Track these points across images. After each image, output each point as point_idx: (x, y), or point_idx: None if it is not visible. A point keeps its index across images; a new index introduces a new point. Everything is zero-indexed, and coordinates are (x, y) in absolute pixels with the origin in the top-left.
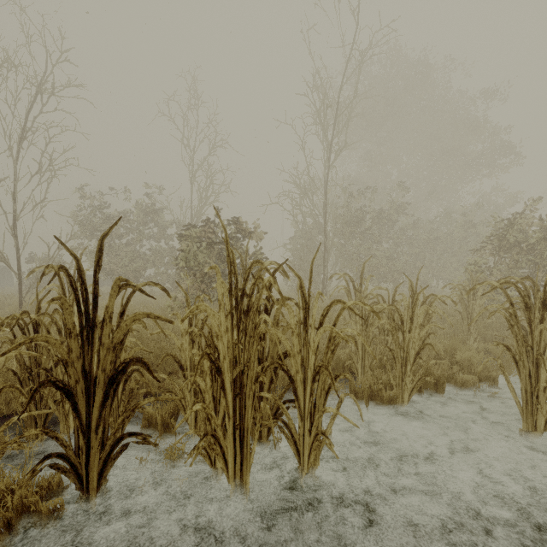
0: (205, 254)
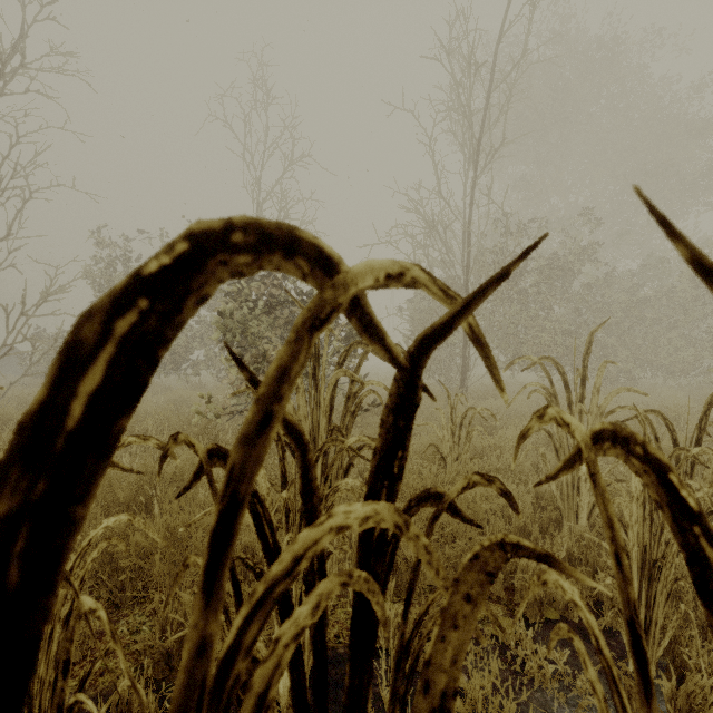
0: (264, 323)
